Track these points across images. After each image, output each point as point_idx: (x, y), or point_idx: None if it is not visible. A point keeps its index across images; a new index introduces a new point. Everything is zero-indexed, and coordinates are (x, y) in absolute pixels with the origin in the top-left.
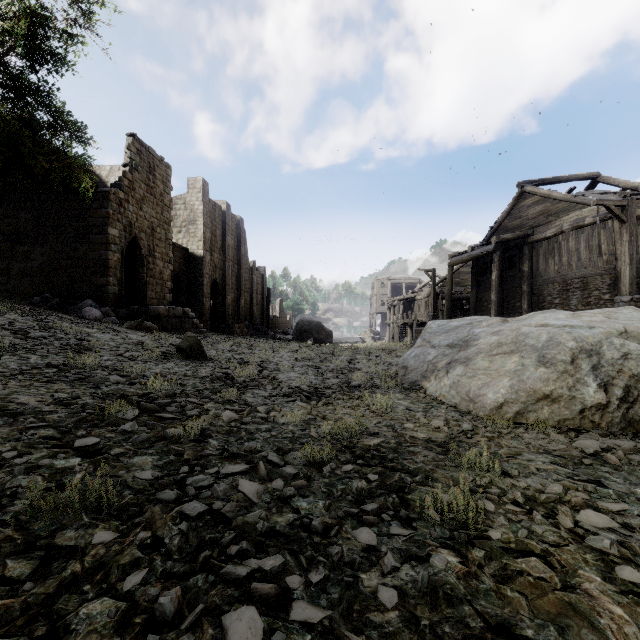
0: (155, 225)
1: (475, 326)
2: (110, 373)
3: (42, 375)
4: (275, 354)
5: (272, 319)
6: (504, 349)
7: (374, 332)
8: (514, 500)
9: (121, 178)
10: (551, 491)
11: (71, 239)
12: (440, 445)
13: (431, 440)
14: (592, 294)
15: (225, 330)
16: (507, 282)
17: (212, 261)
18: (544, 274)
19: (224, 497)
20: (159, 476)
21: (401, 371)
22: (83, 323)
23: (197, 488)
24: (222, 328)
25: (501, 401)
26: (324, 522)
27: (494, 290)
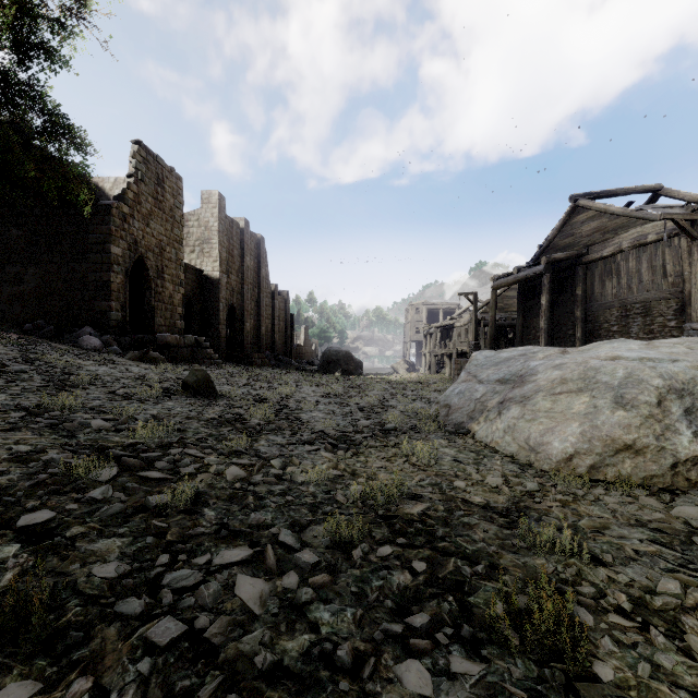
0: (164, 243)
1: (530, 358)
2: (94, 416)
3: (5, 420)
4: (298, 389)
5: (296, 348)
6: (570, 387)
7: (408, 363)
8: (617, 605)
9: (125, 190)
10: (665, 590)
11: (68, 259)
12: (502, 513)
13: (489, 506)
14: (655, 321)
15: (243, 361)
16: (558, 307)
17: (229, 284)
18: (600, 298)
19: (213, 606)
20: (126, 571)
21: (443, 410)
22: (78, 354)
23: (177, 590)
24: (240, 358)
25: (570, 452)
26: (354, 648)
27: (544, 316)
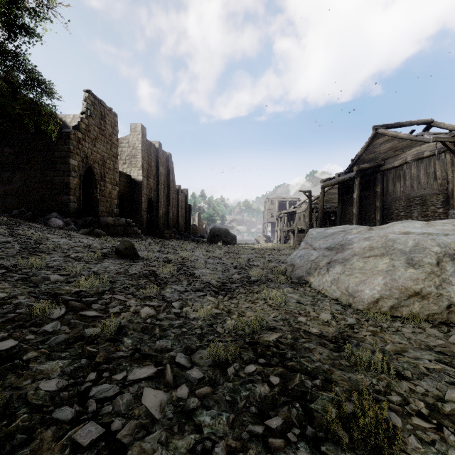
0: (105, 158)
1: (347, 233)
2: (53, 272)
3: None
4: (193, 253)
5: (193, 227)
6: (376, 252)
7: (266, 236)
8: (417, 410)
9: (79, 122)
10: (451, 399)
11: (42, 168)
12: (332, 340)
13: (323, 335)
14: (429, 208)
15: (158, 235)
16: (364, 200)
17: (148, 185)
18: (392, 194)
19: (125, 412)
20: (64, 386)
21: (289, 268)
22: (47, 230)
23: (100, 400)
24: (156, 233)
25: (377, 297)
26: (227, 445)
27: (355, 206)
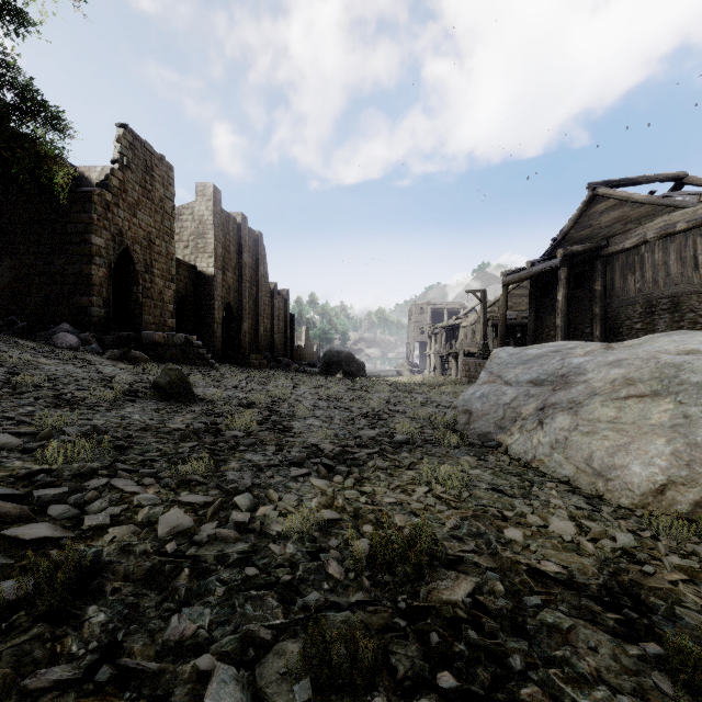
0: (153, 236)
1: (567, 354)
2: (5, 429)
3: None
4: (294, 391)
5: (296, 349)
6: (640, 389)
7: (412, 364)
8: None
9: (108, 176)
10: None
11: (46, 250)
12: (603, 600)
13: (576, 582)
14: (685, 317)
15: (240, 362)
16: (574, 304)
17: (225, 281)
18: (621, 294)
19: None
20: None
21: (462, 417)
22: (45, 352)
23: None
24: (236, 359)
25: (661, 481)
26: None
27: (560, 313)
